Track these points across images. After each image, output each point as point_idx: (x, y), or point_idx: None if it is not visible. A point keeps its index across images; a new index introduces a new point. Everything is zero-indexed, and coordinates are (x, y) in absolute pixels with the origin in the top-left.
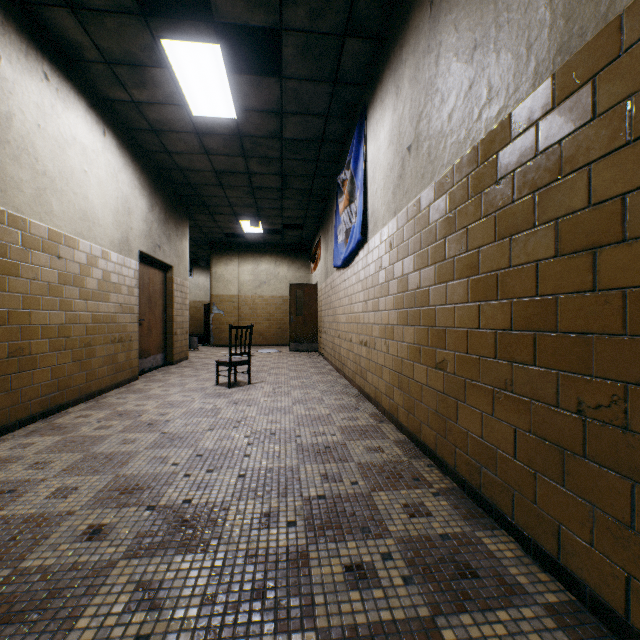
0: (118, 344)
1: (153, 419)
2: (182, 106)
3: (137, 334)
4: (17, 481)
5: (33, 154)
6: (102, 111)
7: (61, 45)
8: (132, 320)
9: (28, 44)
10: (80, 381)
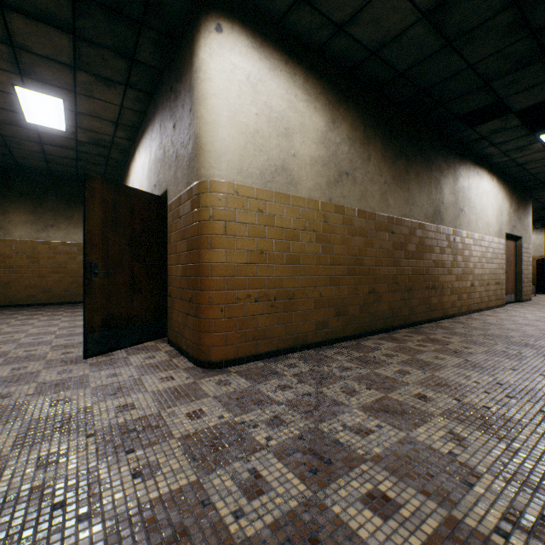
0: (496, 285)
1: (535, 319)
2: (543, 151)
3: (503, 280)
4: (496, 323)
5: (474, 207)
6: (491, 170)
7: (481, 156)
8: (501, 272)
9: (473, 166)
10: (485, 300)
